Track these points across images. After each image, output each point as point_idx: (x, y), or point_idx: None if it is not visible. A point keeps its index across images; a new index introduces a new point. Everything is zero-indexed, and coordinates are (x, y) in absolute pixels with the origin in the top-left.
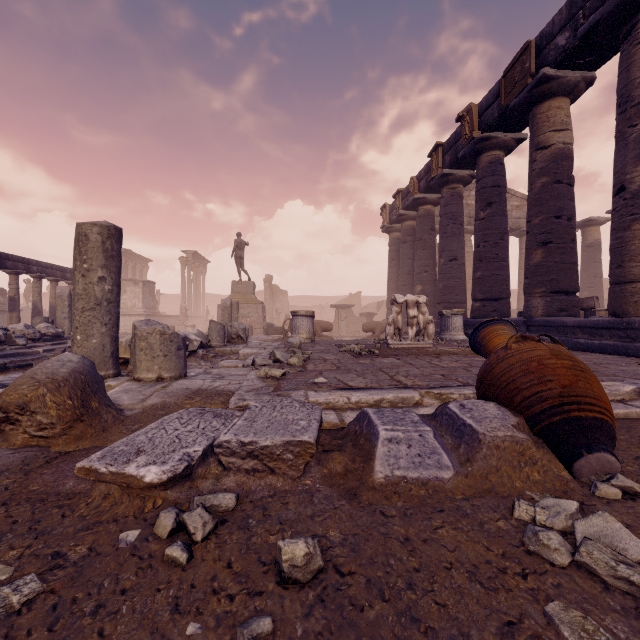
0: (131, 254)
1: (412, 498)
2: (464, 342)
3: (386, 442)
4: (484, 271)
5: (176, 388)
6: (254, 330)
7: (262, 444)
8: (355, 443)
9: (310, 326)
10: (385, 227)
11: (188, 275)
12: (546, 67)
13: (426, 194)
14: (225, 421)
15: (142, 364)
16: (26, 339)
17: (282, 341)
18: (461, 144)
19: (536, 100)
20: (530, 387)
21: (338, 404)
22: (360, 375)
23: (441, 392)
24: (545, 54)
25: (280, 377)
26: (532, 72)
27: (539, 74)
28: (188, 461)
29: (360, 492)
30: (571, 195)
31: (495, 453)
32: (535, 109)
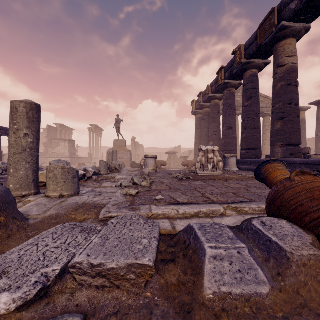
0: (63, 126)
1: (239, 317)
2: (237, 172)
3: (212, 259)
4: (247, 134)
5: (69, 203)
6: (125, 165)
7: (109, 266)
8: (185, 253)
9: (154, 163)
10: (193, 112)
11: (92, 137)
12: (284, 21)
13: (215, 94)
14: (88, 236)
15: (50, 187)
16: (2, 170)
17: (139, 171)
18: (235, 66)
19: (277, 40)
20: (317, 211)
21: (171, 215)
22: (183, 193)
23: (237, 206)
24: (283, 14)
25: (135, 195)
26: (275, 24)
27: (280, 25)
28: (43, 283)
29: (193, 310)
30: (297, 91)
31: (303, 270)
32: (277, 45)
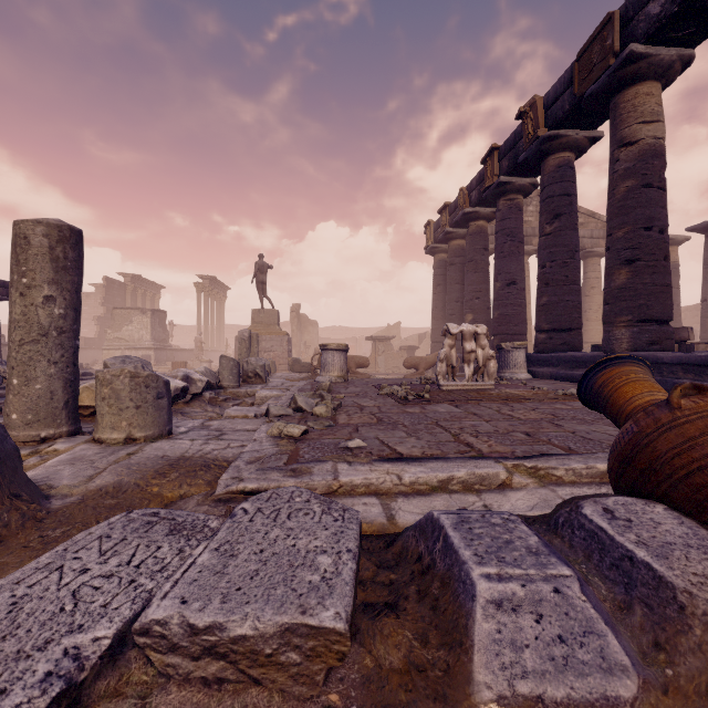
0: (140, 280)
1: None
2: (529, 382)
3: (491, 609)
4: (551, 296)
5: (147, 456)
6: (278, 366)
7: (234, 632)
8: (422, 587)
9: (343, 362)
10: (429, 247)
11: (205, 303)
12: (634, 42)
13: (478, 207)
14: (185, 544)
15: (104, 419)
16: (1, 378)
17: (309, 380)
18: (522, 146)
19: (619, 85)
20: None
21: (384, 486)
22: (411, 433)
23: (537, 465)
24: (632, 27)
25: (300, 436)
26: (615, 50)
27: (625, 52)
28: (67, 677)
29: None
30: (663, 201)
31: None
32: (618, 97)
